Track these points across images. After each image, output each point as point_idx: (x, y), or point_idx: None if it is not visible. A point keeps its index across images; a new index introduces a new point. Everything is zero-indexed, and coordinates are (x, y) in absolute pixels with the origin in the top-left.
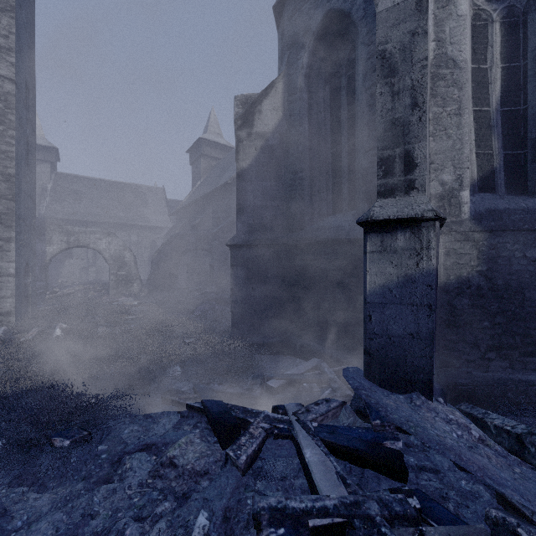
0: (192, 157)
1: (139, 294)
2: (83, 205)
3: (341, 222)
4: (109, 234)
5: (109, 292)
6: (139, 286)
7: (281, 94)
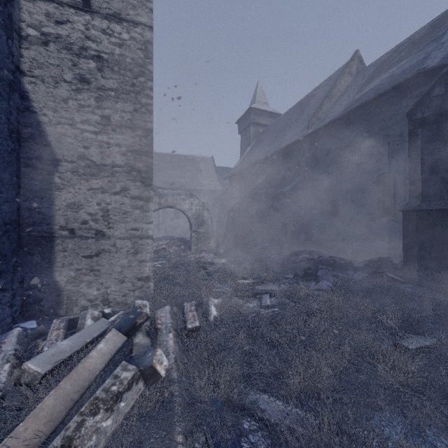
0: (241, 126)
1: (216, 250)
2: (155, 175)
3: None
4: (191, 196)
5: (189, 248)
6: (215, 242)
7: None
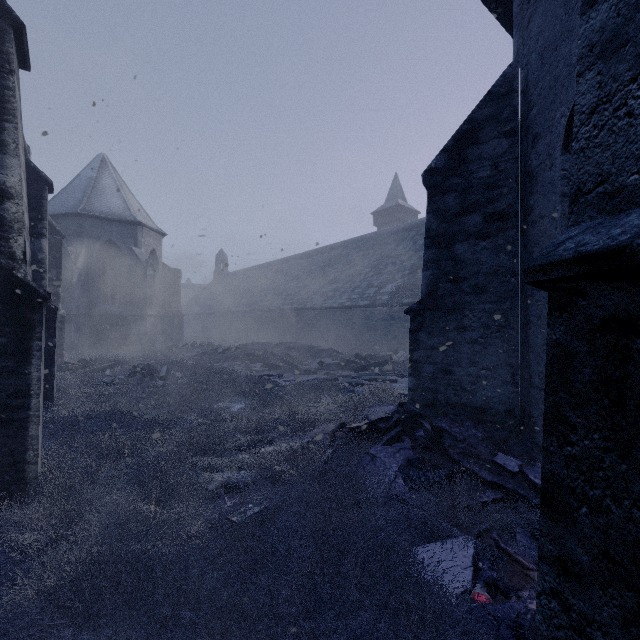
0: None
1: None
2: None
3: (113, 309)
4: None
5: None
6: None
7: (84, 253)
